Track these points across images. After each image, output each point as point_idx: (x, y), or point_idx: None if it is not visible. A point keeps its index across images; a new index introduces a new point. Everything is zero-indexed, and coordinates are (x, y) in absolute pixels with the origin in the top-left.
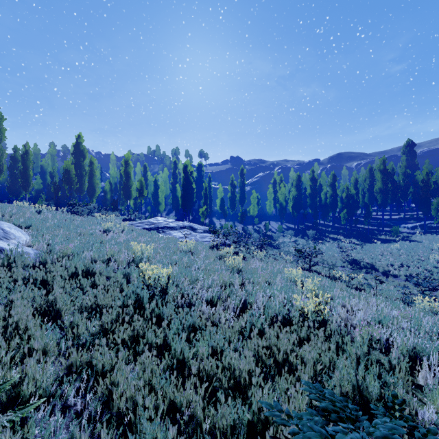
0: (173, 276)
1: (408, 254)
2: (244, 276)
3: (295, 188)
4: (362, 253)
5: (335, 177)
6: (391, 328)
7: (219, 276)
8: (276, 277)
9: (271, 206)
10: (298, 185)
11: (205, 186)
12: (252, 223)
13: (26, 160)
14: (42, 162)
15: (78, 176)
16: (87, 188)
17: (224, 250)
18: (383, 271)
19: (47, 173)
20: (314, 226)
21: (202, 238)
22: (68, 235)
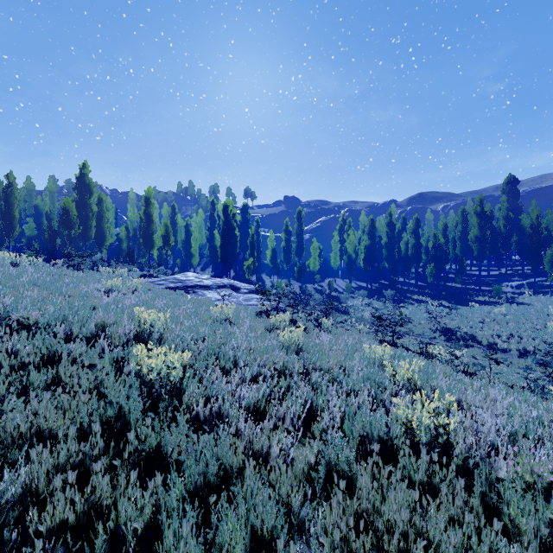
0: (197, 362)
1: (518, 320)
2: (307, 357)
3: (368, 235)
4: (457, 320)
5: (419, 221)
6: (549, 448)
7: (270, 361)
8: (353, 358)
9: (336, 259)
10: (372, 232)
11: (251, 232)
12: (312, 281)
13: (9, 195)
14: (37, 201)
15: (82, 218)
16: (94, 234)
17: (277, 317)
18: (487, 344)
19: (44, 215)
20: (392, 284)
21: (246, 300)
22: (45, 297)
